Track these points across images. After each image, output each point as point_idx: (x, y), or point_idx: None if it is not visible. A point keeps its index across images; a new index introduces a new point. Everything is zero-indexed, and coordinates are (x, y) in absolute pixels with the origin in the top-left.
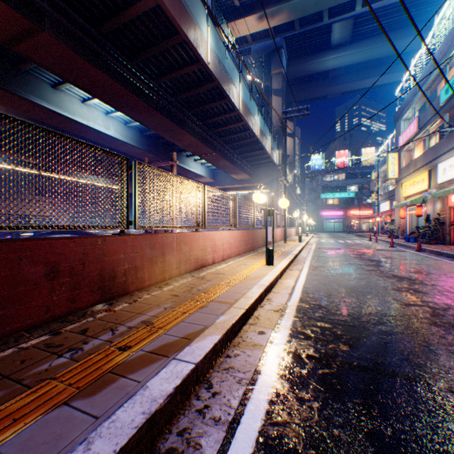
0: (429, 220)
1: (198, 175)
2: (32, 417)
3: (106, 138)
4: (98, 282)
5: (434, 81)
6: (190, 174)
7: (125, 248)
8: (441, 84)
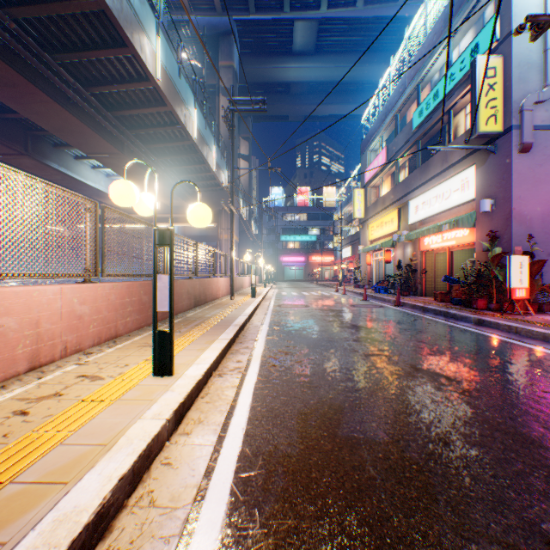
0: (402, 267)
1: (102, 193)
2: None
3: None
4: None
5: (405, 104)
6: (87, 190)
7: None
8: (411, 109)
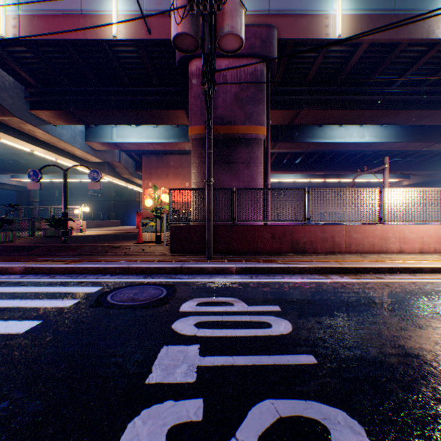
0: None
1: None
2: (252, 261)
3: (362, 145)
4: (289, 244)
5: None
6: None
7: (303, 231)
8: None
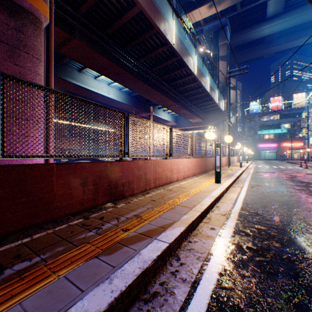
0: None
1: (165, 121)
2: (80, 262)
3: (108, 100)
4: (107, 189)
5: None
6: (160, 120)
7: (122, 169)
8: None
